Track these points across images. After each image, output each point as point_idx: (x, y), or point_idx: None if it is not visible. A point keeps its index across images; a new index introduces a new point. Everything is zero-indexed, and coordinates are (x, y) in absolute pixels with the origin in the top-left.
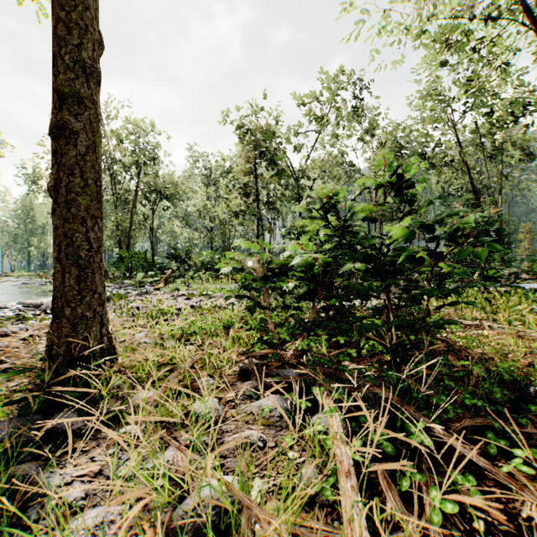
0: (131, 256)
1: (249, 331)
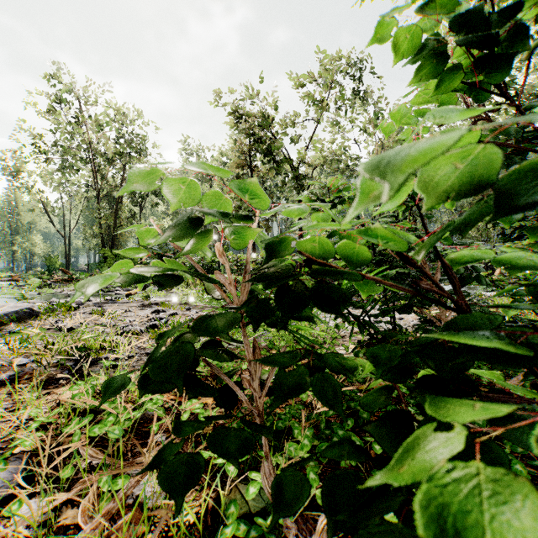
0: (114, 255)
1: (208, 452)
